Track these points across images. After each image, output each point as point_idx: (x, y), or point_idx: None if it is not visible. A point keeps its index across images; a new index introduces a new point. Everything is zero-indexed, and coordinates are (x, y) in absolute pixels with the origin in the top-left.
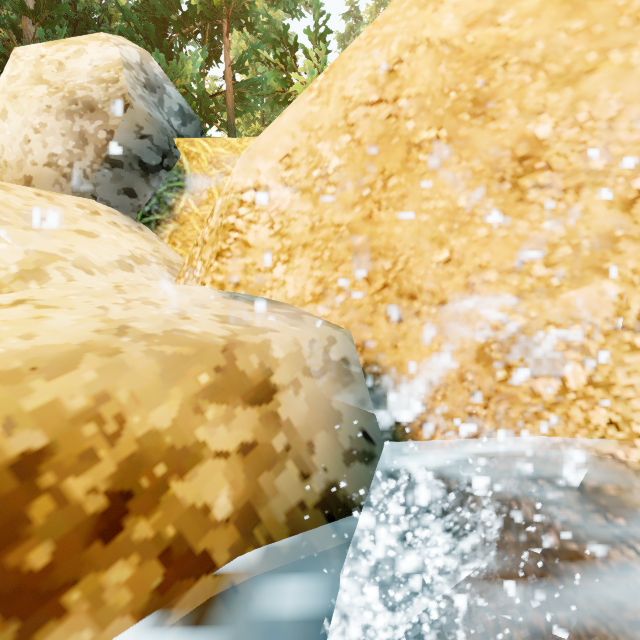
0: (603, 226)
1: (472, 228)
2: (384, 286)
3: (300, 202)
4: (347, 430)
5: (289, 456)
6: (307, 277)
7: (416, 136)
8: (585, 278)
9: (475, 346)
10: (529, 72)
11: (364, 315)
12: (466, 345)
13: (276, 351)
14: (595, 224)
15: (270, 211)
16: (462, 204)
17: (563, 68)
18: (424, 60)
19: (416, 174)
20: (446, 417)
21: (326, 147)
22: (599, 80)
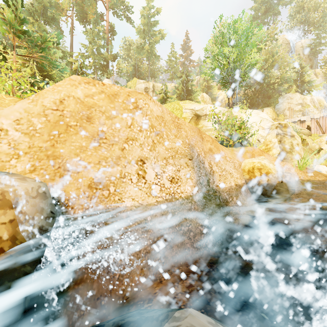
0: (118, 154)
1: (87, 152)
2: (59, 167)
3: (24, 137)
4: (46, 212)
5: (26, 221)
6: (27, 164)
7: (70, 123)
8: (114, 166)
9: (88, 184)
10: (101, 114)
11: (51, 177)
12: (85, 184)
13: (19, 192)
14: (116, 153)
15: (9, 139)
16: (84, 145)
17: (109, 115)
18: (72, 101)
19: (70, 134)
20: (79, 205)
21: (36, 120)
22: (117, 120)
